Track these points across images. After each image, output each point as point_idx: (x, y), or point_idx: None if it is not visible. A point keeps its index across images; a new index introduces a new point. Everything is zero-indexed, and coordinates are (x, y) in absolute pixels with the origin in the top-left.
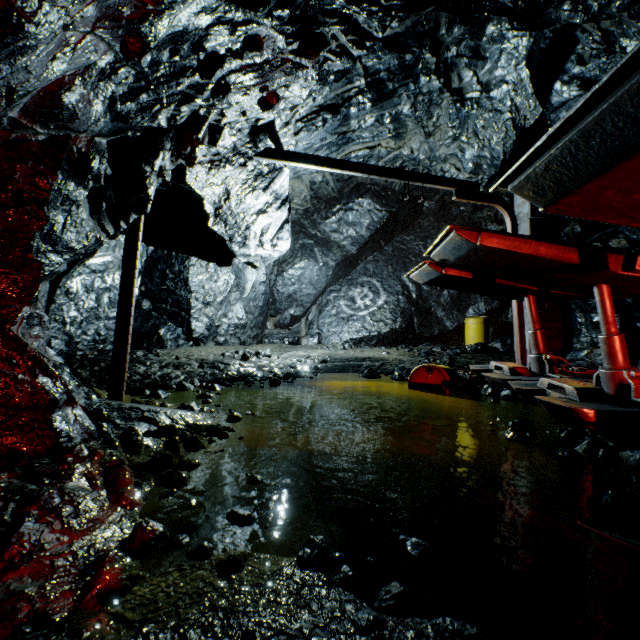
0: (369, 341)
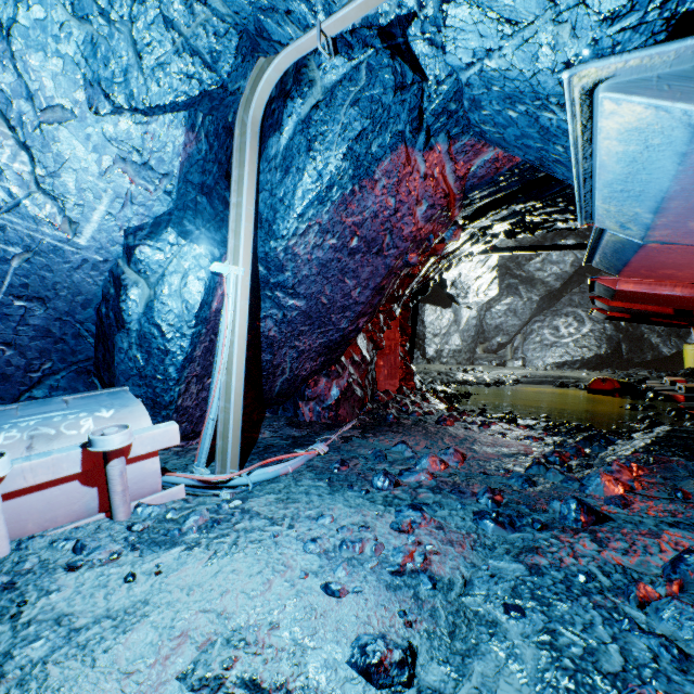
0: (572, 365)
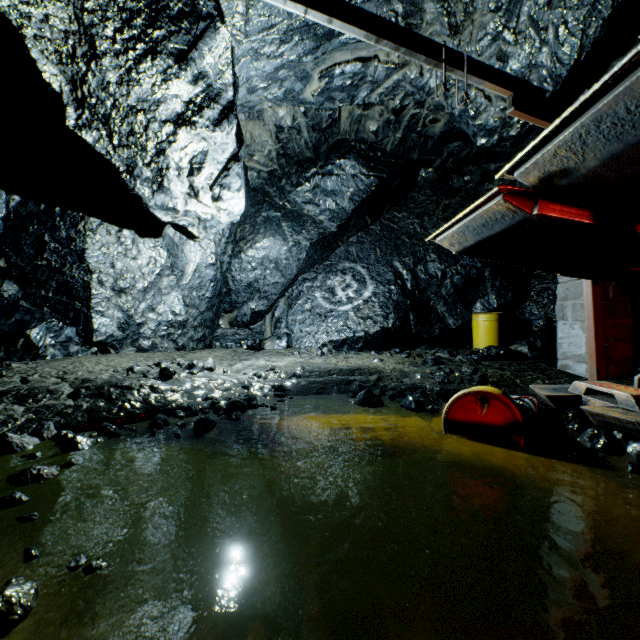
0: (354, 344)
